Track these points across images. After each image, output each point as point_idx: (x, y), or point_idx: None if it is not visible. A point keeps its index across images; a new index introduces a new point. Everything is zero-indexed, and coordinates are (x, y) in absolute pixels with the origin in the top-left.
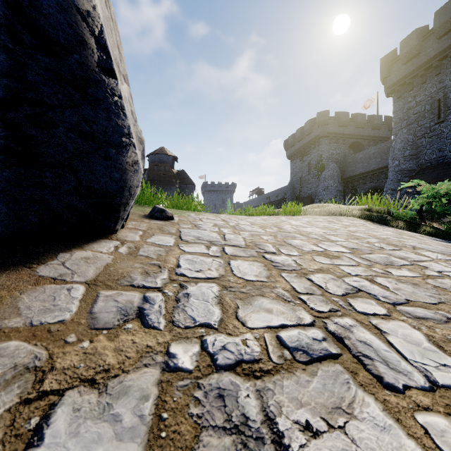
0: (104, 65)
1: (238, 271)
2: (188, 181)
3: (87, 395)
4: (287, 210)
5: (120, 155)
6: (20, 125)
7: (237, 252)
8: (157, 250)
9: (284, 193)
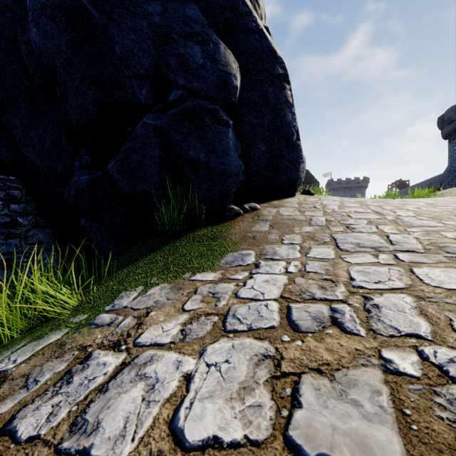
0: (297, 138)
1: (346, 205)
2: (312, 180)
3: (309, 212)
4: (414, 194)
5: (299, 166)
6: (278, 162)
7: (348, 202)
8: (312, 200)
9: (439, 183)
